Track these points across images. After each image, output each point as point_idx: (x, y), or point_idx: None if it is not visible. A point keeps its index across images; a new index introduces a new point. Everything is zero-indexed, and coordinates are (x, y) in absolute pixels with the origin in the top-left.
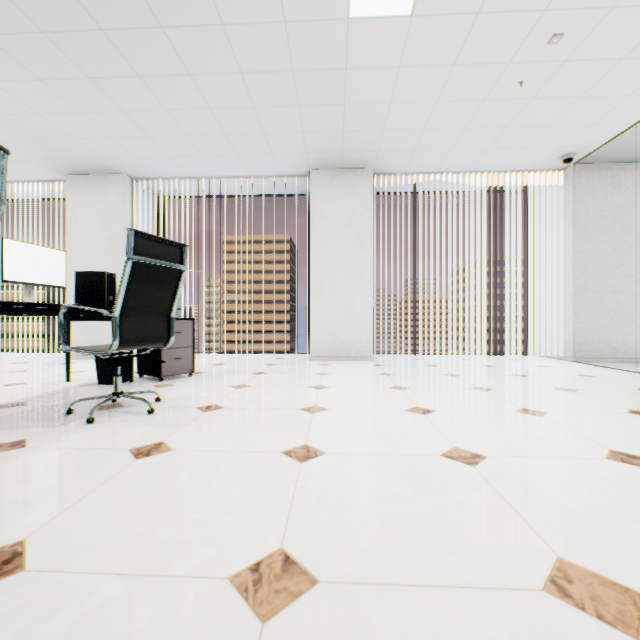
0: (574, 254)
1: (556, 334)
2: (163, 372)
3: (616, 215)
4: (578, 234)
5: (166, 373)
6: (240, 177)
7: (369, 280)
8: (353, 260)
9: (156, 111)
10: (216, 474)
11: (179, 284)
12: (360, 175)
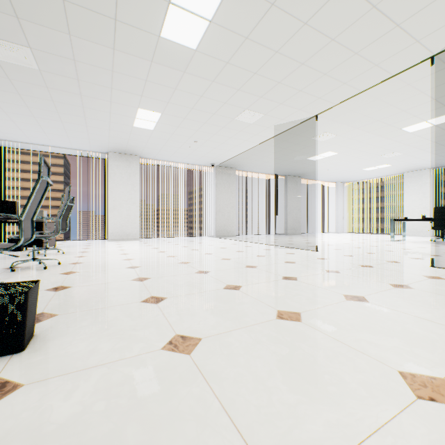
0: (216, 199)
1: (212, 228)
2: (44, 245)
3: (229, 186)
4: (217, 191)
5: (45, 246)
6: (67, 148)
7: (138, 205)
8: (130, 195)
9: (34, 124)
10: (106, 257)
11: (72, 210)
12: (134, 158)
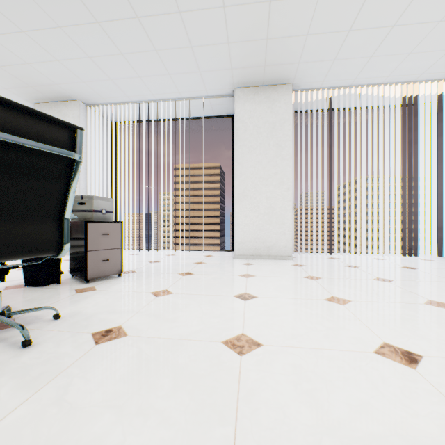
0: None
1: None
2: (89, 274)
3: None
4: None
5: (92, 275)
6: (174, 99)
7: (288, 186)
8: (273, 168)
9: (89, 24)
10: None
11: (71, 177)
12: (280, 91)
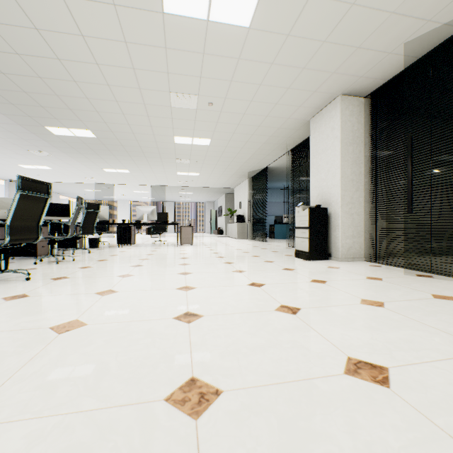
0: None
1: None
2: None
3: None
4: None
5: None
6: None
7: None
8: None
9: None
10: None
11: None
12: None
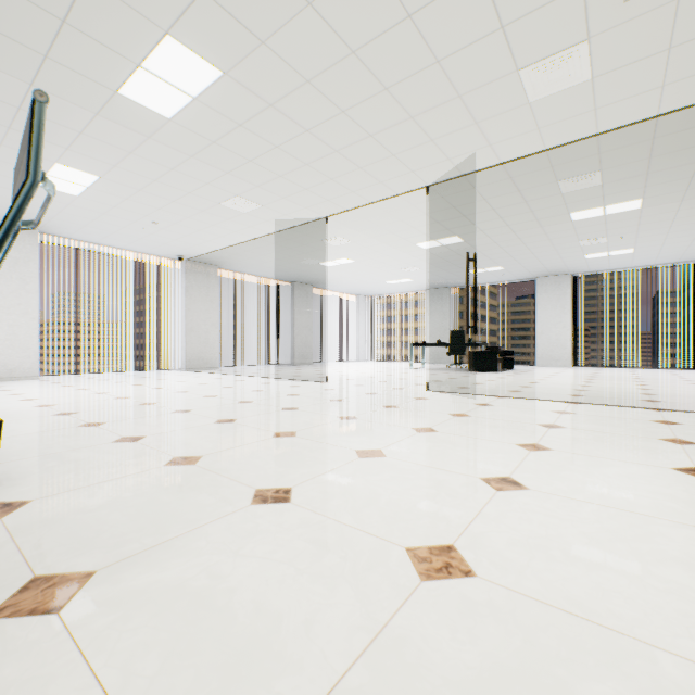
0: (187, 310)
1: (179, 356)
2: None
3: (208, 292)
4: (189, 299)
5: None
6: None
7: (35, 316)
8: (18, 299)
9: None
10: None
11: None
12: (25, 232)
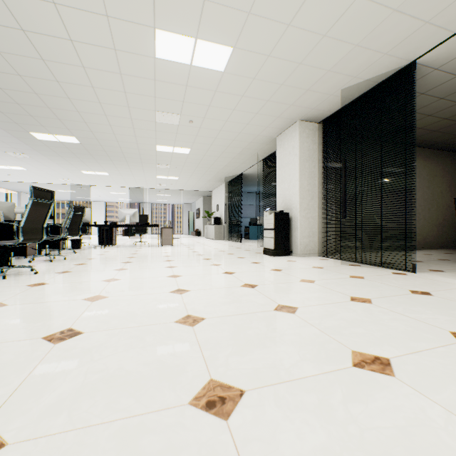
0: None
1: None
2: None
3: None
4: None
5: None
6: None
7: None
8: None
9: None
10: None
11: None
12: None
